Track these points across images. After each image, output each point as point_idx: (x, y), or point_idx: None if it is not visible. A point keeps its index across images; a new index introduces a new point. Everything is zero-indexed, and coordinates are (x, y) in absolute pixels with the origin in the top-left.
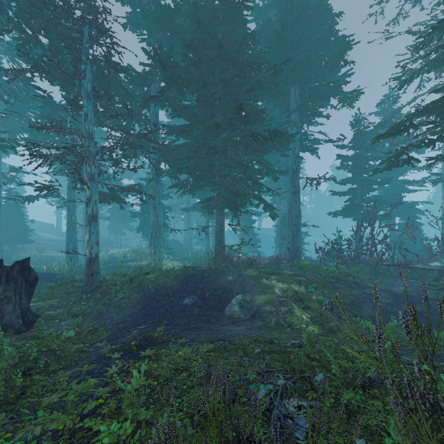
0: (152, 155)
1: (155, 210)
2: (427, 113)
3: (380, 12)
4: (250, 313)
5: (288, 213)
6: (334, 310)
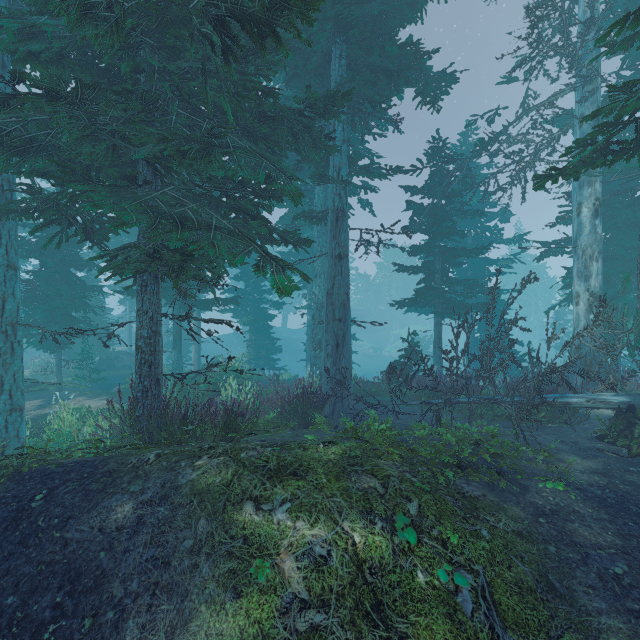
0: None
1: None
2: None
3: None
4: None
5: (328, 297)
6: None
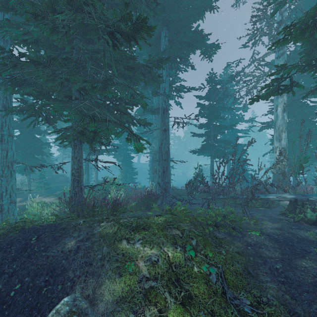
0: None
1: (2, 143)
2: None
3: None
4: None
5: (159, 149)
6: (227, 294)
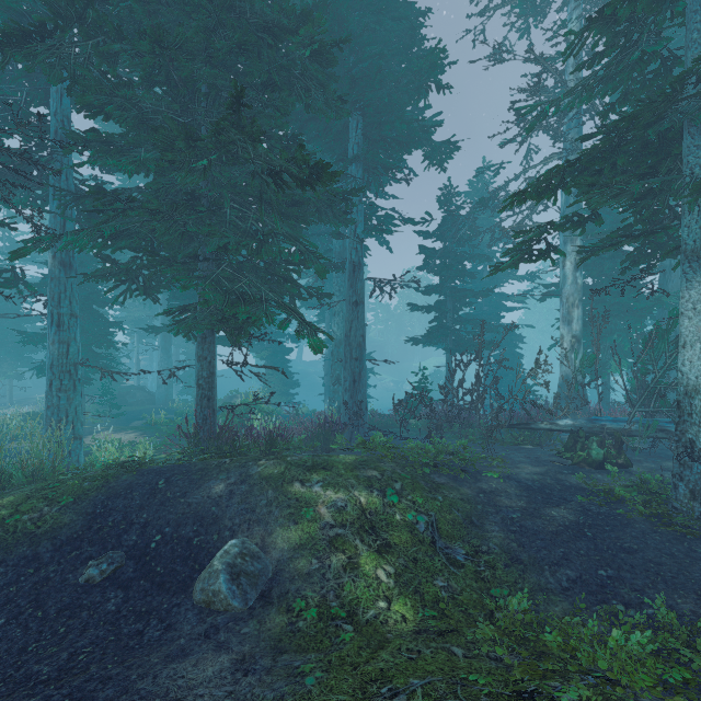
0: (52, 205)
1: (59, 330)
2: (570, 174)
3: (480, 32)
4: (257, 588)
5: (346, 339)
6: (437, 544)
